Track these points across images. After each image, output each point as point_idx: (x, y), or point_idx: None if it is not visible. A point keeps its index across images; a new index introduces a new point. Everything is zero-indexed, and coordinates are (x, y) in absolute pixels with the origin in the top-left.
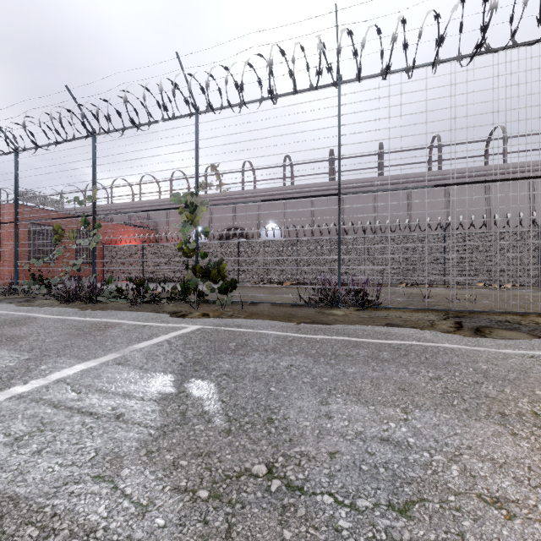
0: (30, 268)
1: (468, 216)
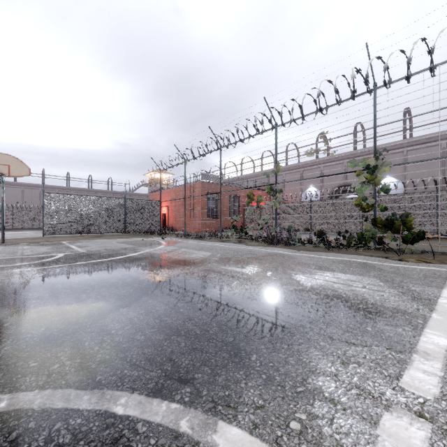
0: (233, 221)
1: None
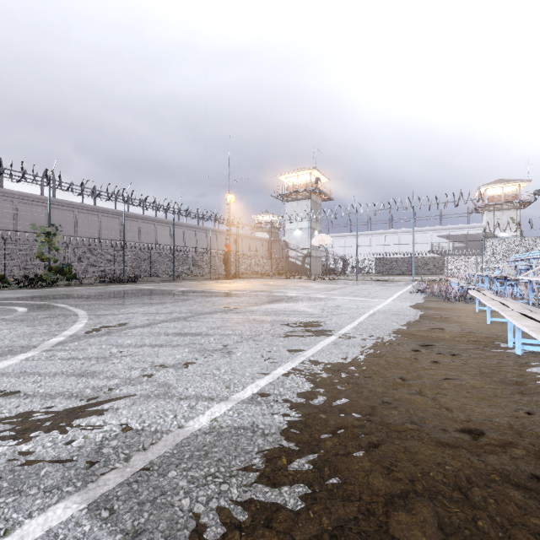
0: None
1: (112, 238)
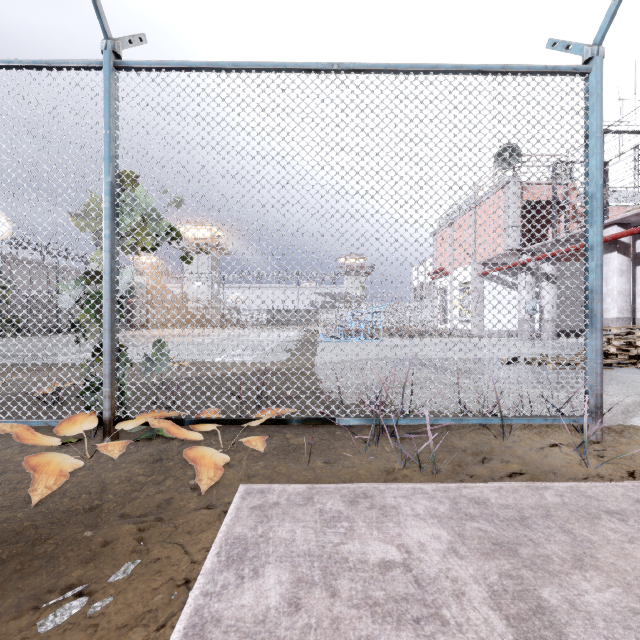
0: None
1: None
